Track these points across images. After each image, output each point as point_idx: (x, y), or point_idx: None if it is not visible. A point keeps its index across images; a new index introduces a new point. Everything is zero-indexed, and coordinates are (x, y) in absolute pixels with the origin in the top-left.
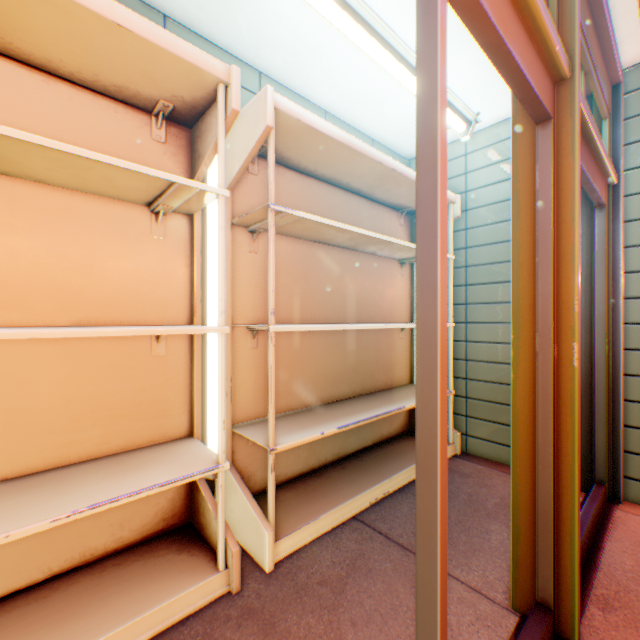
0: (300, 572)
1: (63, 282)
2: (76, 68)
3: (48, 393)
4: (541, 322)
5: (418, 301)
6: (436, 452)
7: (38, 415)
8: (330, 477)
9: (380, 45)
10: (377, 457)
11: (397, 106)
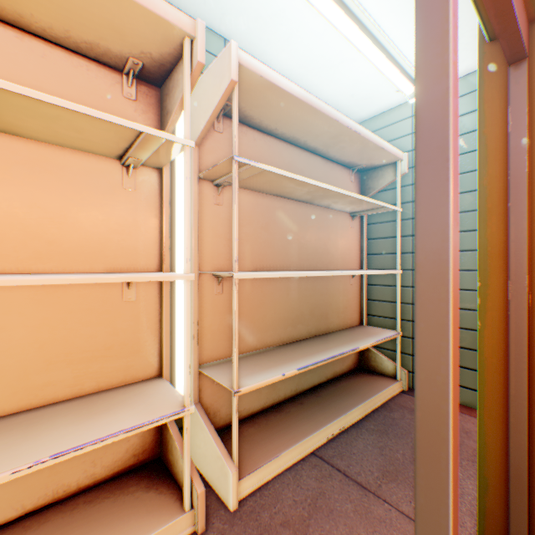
0: (263, 512)
1: (36, 231)
2: (47, 23)
3: (21, 338)
4: (514, 269)
5: (419, 243)
6: (447, 436)
7: (11, 359)
8: (289, 412)
9: (338, 7)
10: (332, 393)
11: (350, 70)
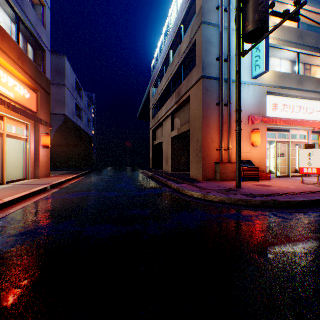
0: None
1: None
2: None
3: None
4: None
5: None
6: None
7: None
8: None
9: None
10: None
11: None
